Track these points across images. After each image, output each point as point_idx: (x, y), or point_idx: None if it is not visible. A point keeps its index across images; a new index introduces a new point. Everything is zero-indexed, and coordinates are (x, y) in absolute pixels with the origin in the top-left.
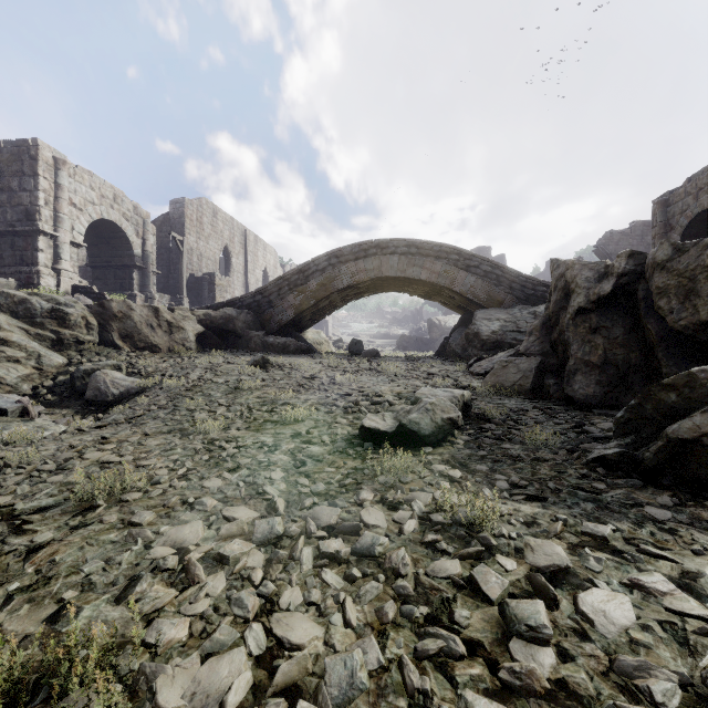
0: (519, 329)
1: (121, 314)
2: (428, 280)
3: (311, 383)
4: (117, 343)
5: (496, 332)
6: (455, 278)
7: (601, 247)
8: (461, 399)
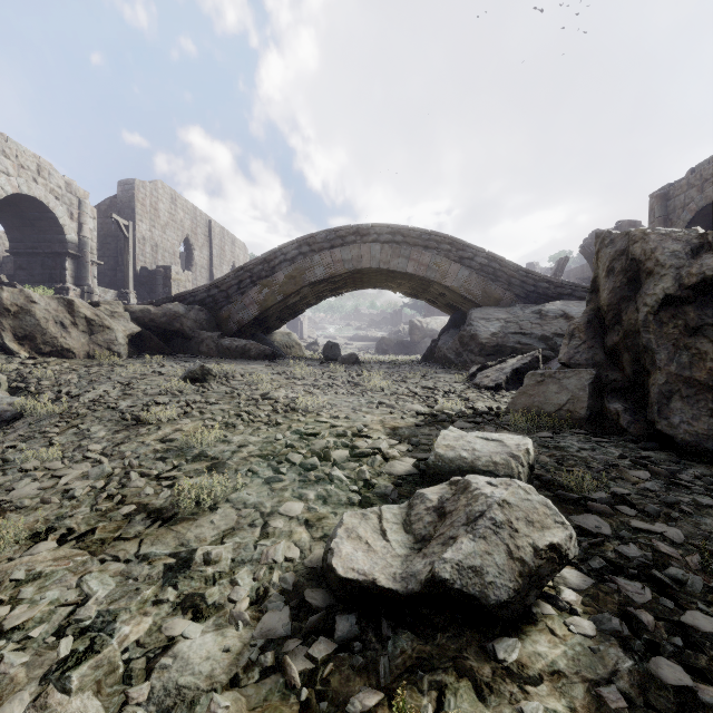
0: (523, 330)
1: (15, 308)
2: (416, 273)
3: (259, 409)
4: (10, 346)
5: (496, 334)
6: (446, 271)
7: (587, 246)
8: (526, 460)
